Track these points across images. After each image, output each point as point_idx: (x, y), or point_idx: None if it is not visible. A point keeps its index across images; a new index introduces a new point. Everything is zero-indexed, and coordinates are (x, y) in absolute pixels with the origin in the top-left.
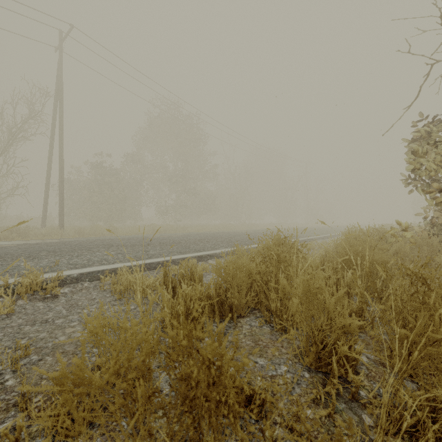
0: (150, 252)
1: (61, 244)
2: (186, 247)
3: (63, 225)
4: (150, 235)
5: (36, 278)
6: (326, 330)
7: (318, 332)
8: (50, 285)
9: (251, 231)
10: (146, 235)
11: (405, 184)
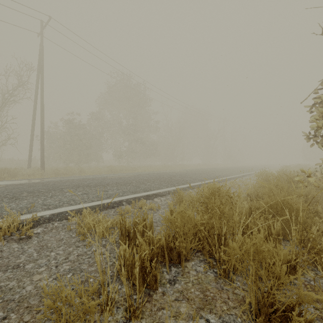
0: (109, 192)
1: (40, 185)
2: (137, 187)
3: (43, 167)
4: (109, 175)
5: (14, 222)
6: (275, 293)
7: (267, 294)
8: (25, 228)
9: (184, 171)
10: (106, 175)
11: (306, 139)
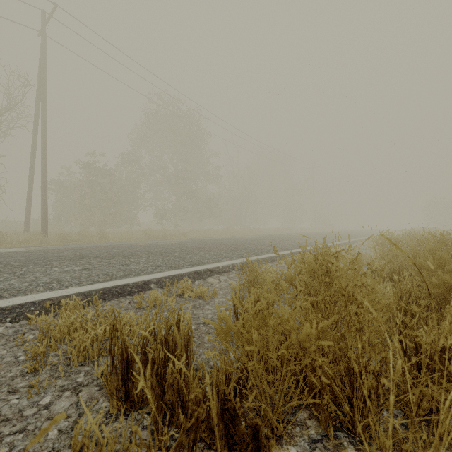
0: (130, 266)
1: (18, 255)
2: (180, 259)
3: (46, 230)
4: (142, 241)
5: None
6: None
7: None
8: None
9: (257, 236)
10: (137, 241)
11: None
